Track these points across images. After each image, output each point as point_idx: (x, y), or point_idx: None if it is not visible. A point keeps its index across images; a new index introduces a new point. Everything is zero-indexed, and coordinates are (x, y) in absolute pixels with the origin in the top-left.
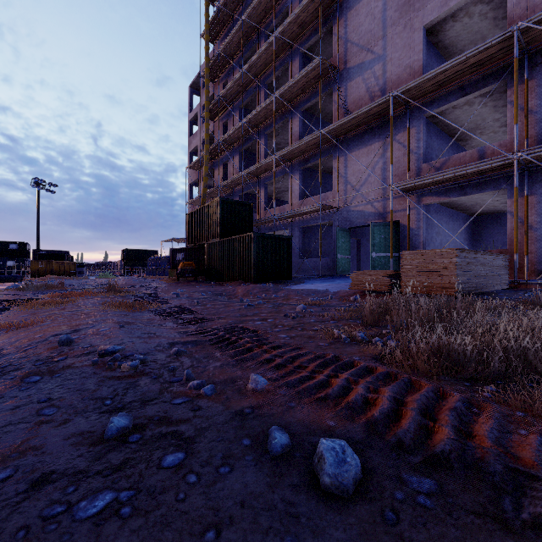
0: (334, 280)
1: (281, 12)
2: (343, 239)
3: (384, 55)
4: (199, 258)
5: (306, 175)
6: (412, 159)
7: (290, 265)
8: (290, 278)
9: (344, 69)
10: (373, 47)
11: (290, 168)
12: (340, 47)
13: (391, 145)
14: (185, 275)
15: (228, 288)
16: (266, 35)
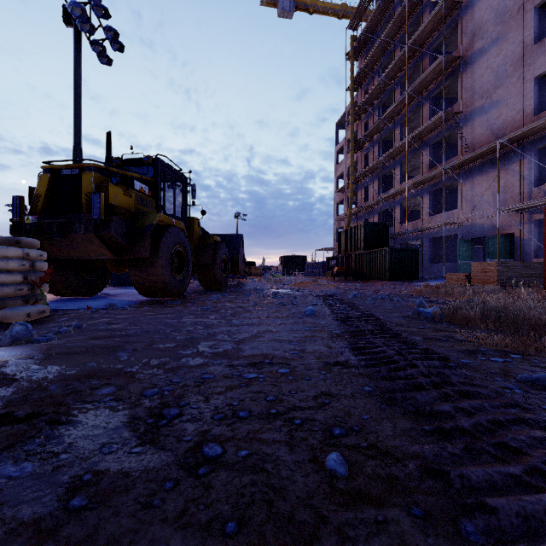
0: None
1: (414, 65)
2: (464, 248)
3: (501, 101)
4: (347, 264)
5: (437, 194)
6: (524, 184)
7: (417, 269)
8: (417, 278)
9: (467, 111)
10: (492, 94)
11: (421, 191)
12: (464, 94)
13: (498, 179)
14: (339, 276)
15: (370, 283)
16: (401, 83)
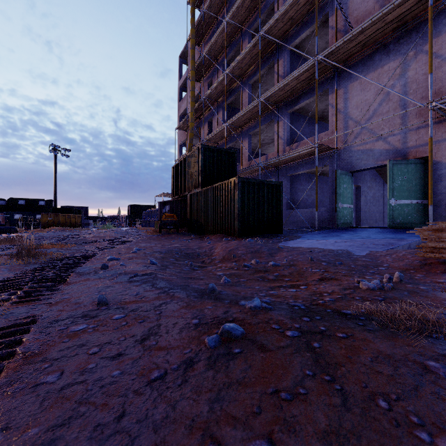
0: (338, 234)
1: None
2: (344, 184)
3: None
4: (183, 210)
5: (294, 120)
6: None
7: (280, 216)
8: (280, 231)
9: None
10: None
11: (275, 114)
12: None
13: (430, 46)
14: (166, 227)
15: (204, 245)
16: None
